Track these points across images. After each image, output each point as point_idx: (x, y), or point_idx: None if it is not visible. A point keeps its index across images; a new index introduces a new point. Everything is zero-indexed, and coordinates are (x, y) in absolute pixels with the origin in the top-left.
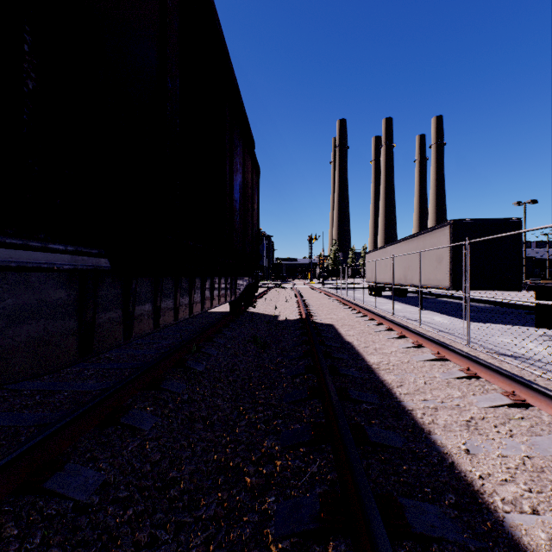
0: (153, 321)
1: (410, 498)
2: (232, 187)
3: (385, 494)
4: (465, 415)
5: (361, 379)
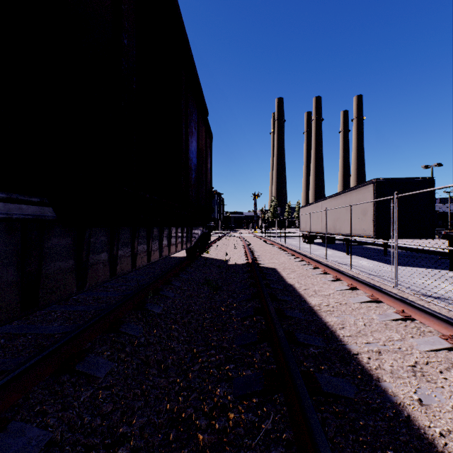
0: (110, 269)
1: None
2: (187, 147)
3: None
4: (409, 359)
5: (306, 321)
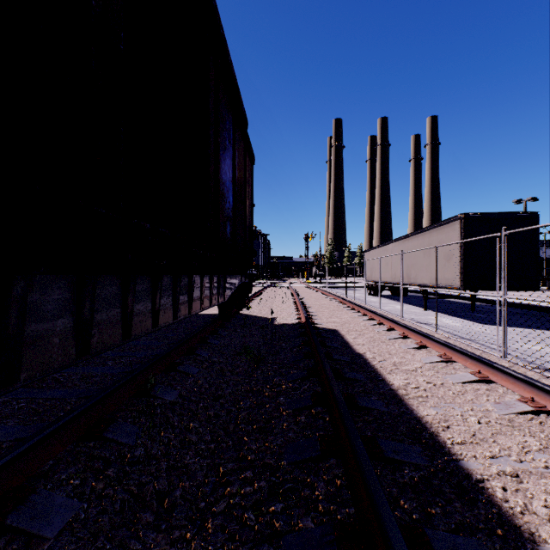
0: (76, 345)
1: None
2: (218, 164)
3: None
4: None
5: (390, 414)
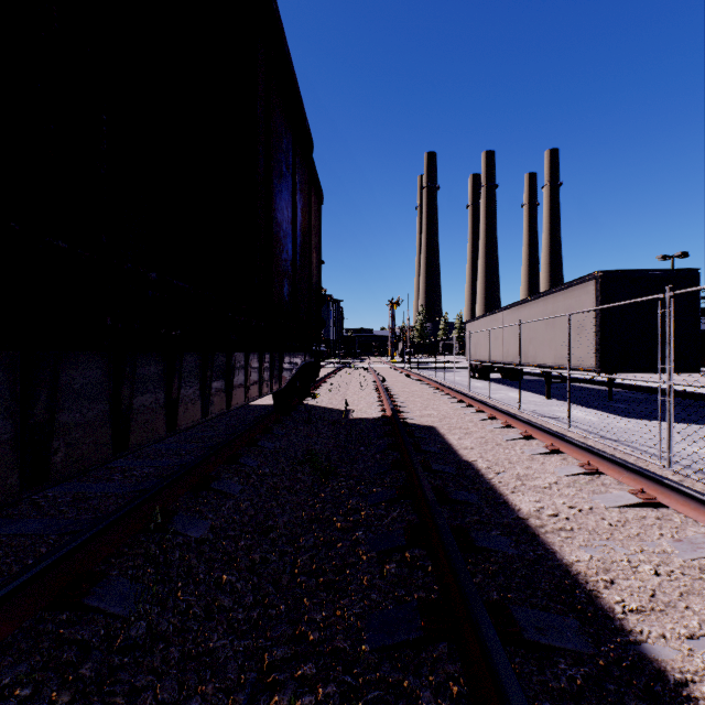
0: (20, 469)
1: None
2: (270, 196)
3: None
4: None
5: (522, 560)
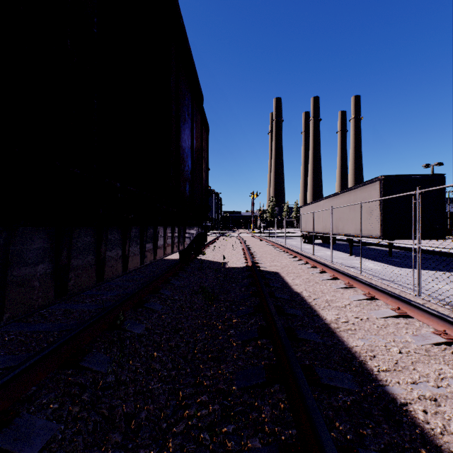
0: (55, 288)
1: None
2: (178, 133)
3: None
4: None
5: (324, 345)
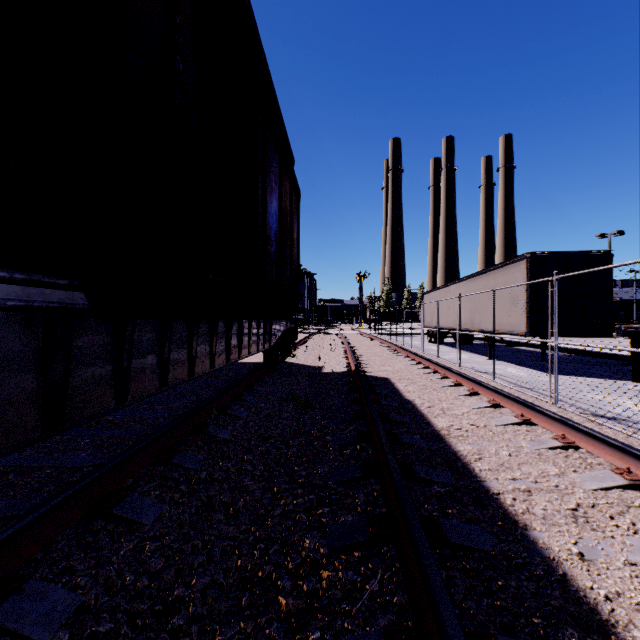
0: (159, 377)
1: (513, 635)
2: (265, 209)
3: (479, 632)
4: (568, 501)
5: (429, 449)
